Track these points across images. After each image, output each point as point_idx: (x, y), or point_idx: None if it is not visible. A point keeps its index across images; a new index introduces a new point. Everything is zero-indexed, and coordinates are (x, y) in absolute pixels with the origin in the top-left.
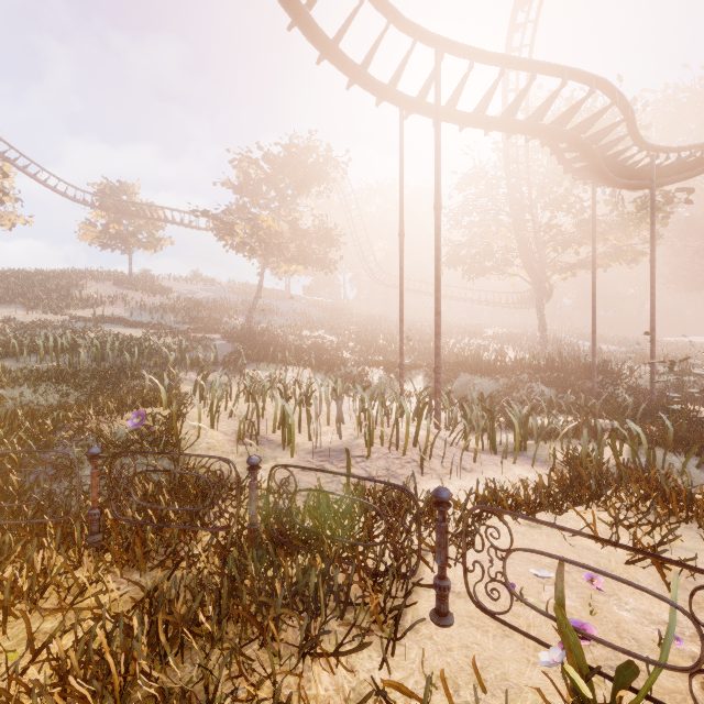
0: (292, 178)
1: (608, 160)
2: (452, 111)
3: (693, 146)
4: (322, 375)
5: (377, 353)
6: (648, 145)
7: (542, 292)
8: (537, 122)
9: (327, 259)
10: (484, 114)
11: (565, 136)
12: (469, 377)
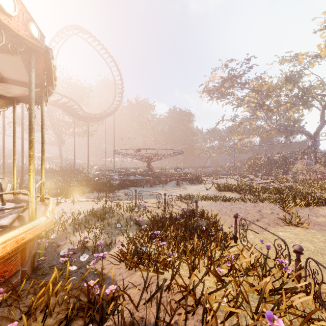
0: None
1: (77, 114)
2: None
3: (98, 114)
4: None
5: None
6: (87, 113)
7: (61, 142)
8: (55, 103)
9: None
10: None
11: (63, 109)
12: None
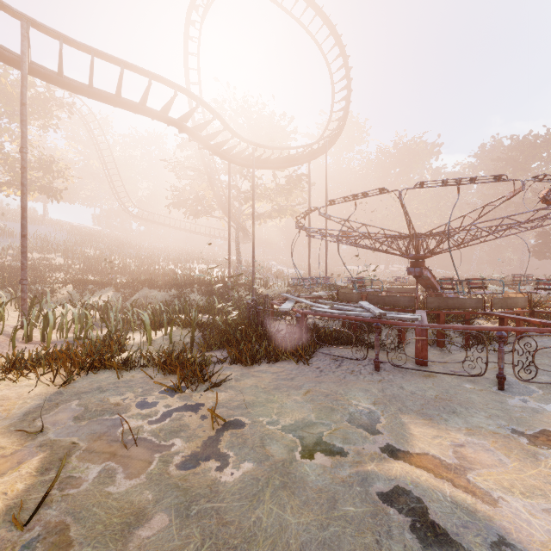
0: (4, 106)
1: (220, 145)
2: (59, 79)
3: (282, 148)
4: (5, 292)
5: (95, 273)
6: (247, 141)
7: (239, 231)
8: (143, 106)
9: (53, 188)
10: (93, 89)
11: (169, 121)
12: (147, 291)
